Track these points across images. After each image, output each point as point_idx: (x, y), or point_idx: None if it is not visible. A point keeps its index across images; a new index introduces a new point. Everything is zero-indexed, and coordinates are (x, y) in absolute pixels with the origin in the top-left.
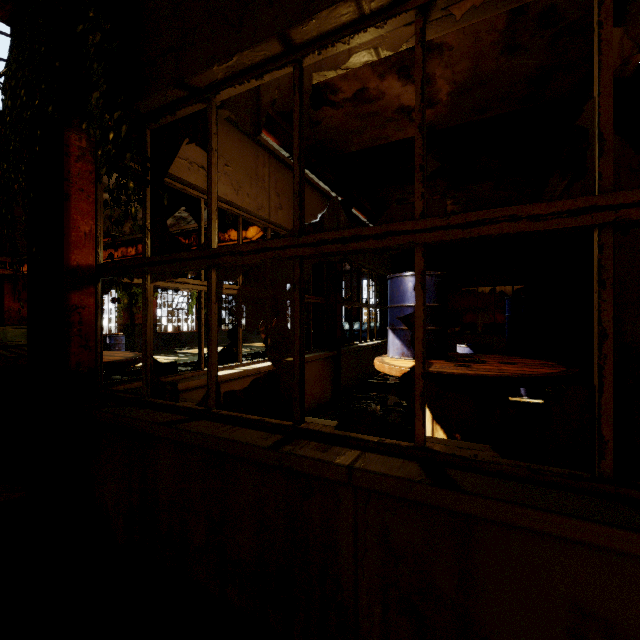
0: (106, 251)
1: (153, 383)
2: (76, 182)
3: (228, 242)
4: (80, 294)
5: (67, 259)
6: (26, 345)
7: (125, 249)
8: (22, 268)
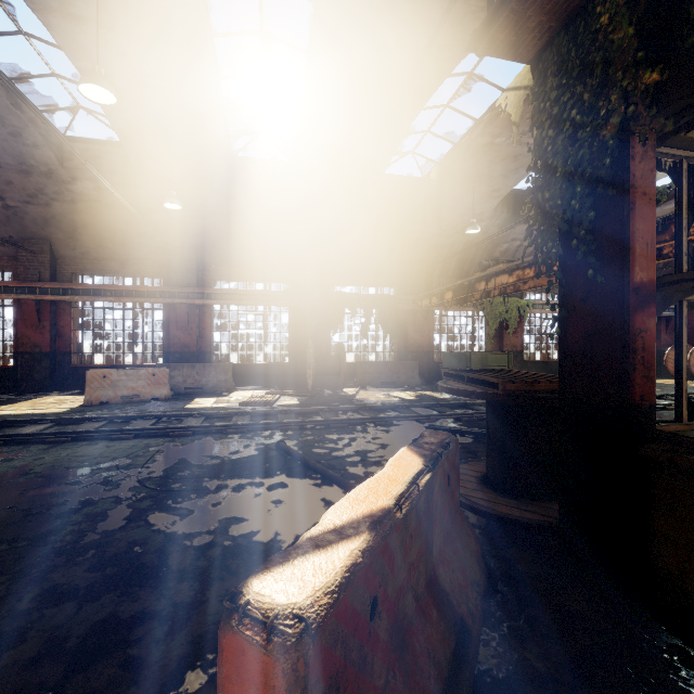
0: (498, 277)
1: (689, 428)
2: (639, 186)
3: (691, 236)
4: (642, 315)
5: (632, 276)
6: (493, 370)
7: (521, 272)
8: (421, 303)
